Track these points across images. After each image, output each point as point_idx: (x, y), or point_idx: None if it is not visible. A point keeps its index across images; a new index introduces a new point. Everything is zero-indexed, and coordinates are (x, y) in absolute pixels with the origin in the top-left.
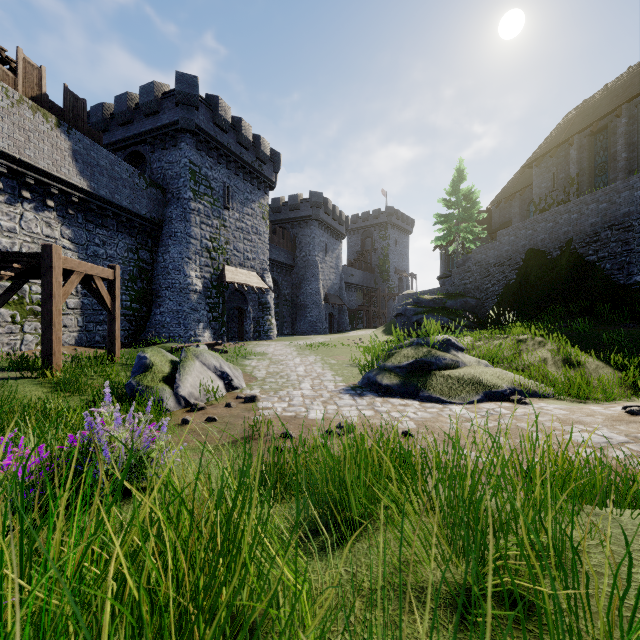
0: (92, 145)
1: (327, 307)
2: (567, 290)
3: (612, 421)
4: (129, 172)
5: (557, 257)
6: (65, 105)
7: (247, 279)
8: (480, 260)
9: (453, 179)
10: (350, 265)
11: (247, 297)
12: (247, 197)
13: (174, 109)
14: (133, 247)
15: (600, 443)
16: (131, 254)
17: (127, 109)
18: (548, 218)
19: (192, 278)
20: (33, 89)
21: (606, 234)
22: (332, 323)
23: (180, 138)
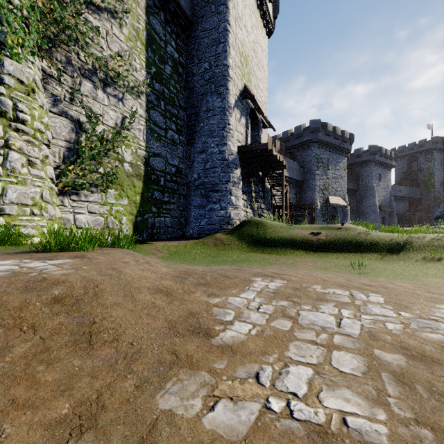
0: (289, 160)
1: (380, 213)
2: None
3: None
4: (296, 165)
5: None
6: (282, 150)
7: (338, 201)
8: None
9: None
10: (397, 184)
11: (337, 210)
12: (337, 161)
13: (309, 134)
14: (295, 193)
15: None
16: (295, 195)
17: (288, 137)
18: None
19: (317, 203)
20: (277, 149)
21: None
22: (384, 223)
23: (311, 145)
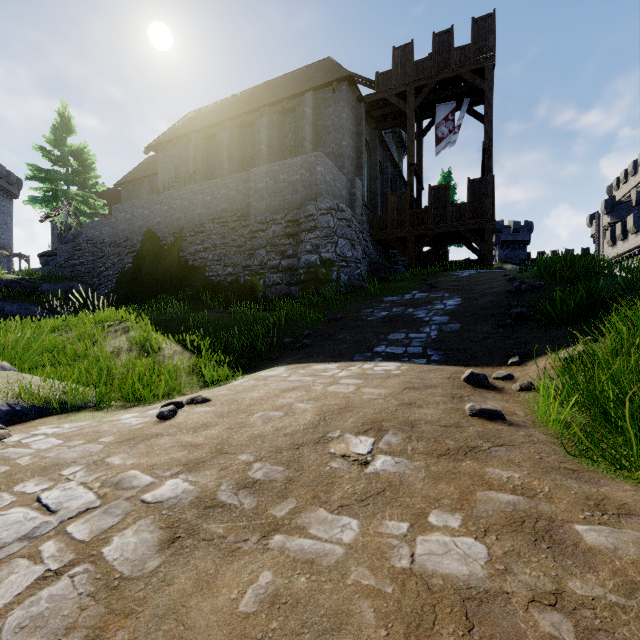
0: None
1: None
2: (178, 277)
3: (117, 445)
4: None
5: (171, 243)
6: None
7: None
8: (94, 237)
9: (60, 127)
10: None
11: None
12: None
13: None
14: None
15: (3, 548)
16: None
17: None
18: (164, 200)
19: None
20: None
21: (210, 226)
22: None
23: None
